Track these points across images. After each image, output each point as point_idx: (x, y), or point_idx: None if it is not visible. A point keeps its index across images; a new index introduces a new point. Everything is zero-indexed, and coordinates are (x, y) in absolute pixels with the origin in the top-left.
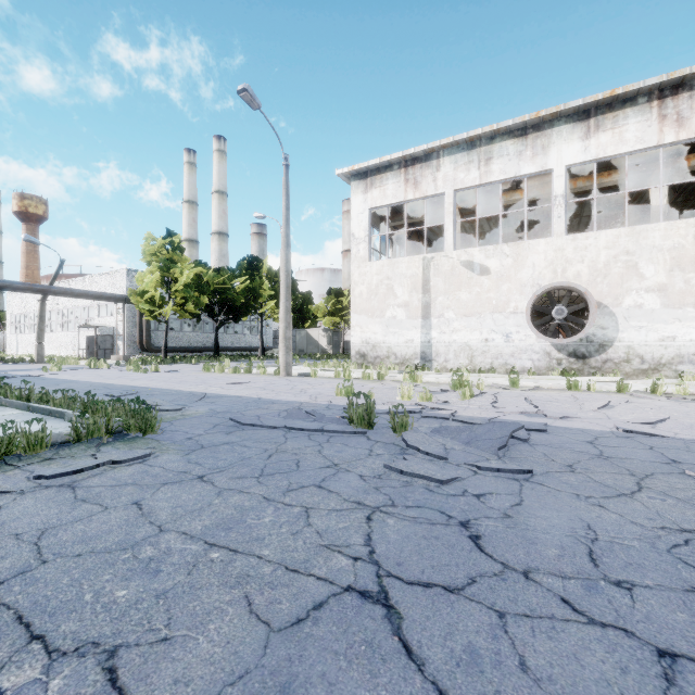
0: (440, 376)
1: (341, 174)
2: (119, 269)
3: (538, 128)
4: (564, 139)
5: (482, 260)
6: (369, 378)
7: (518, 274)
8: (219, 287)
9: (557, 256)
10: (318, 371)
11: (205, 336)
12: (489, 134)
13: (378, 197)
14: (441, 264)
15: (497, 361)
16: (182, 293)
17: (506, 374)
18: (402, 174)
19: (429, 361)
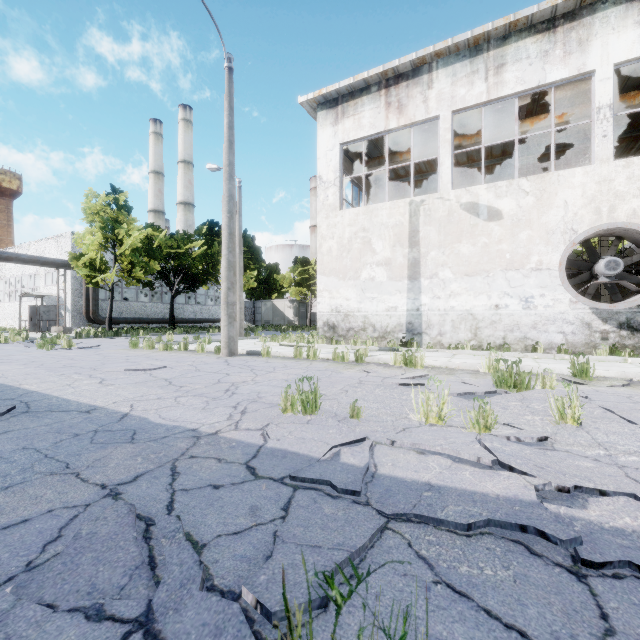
0: (437, 354)
1: (305, 102)
2: (65, 233)
3: (572, 17)
4: (611, 27)
5: (491, 200)
6: (343, 359)
7: (543, 217)
8: (174, 252)
9: (601, 190)
10: (276, 347)
11: (164, 306)
12: (501, 31)
13: (351, 128)
14: (434, 208)
15: (513, 334)
16: (129, 258)
17: (525, 351)
18: (382, 96)
19: (418, 334)
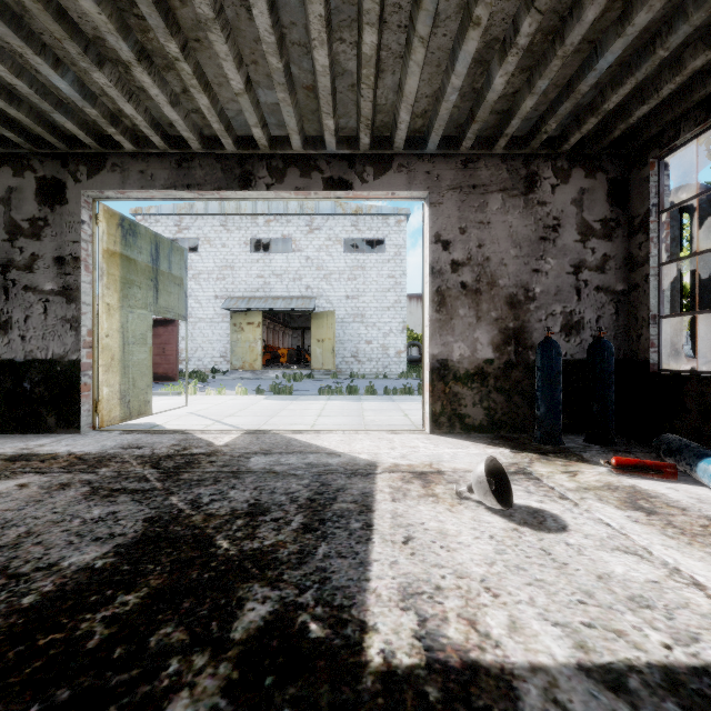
0: None
1: None
2: None
3: None
4: None
5: None
6: None
7: None
8: None
9: None
10: None
11: None
12: None
13: None
14: None
15: None
16: None
17: None
18: None
19: None
